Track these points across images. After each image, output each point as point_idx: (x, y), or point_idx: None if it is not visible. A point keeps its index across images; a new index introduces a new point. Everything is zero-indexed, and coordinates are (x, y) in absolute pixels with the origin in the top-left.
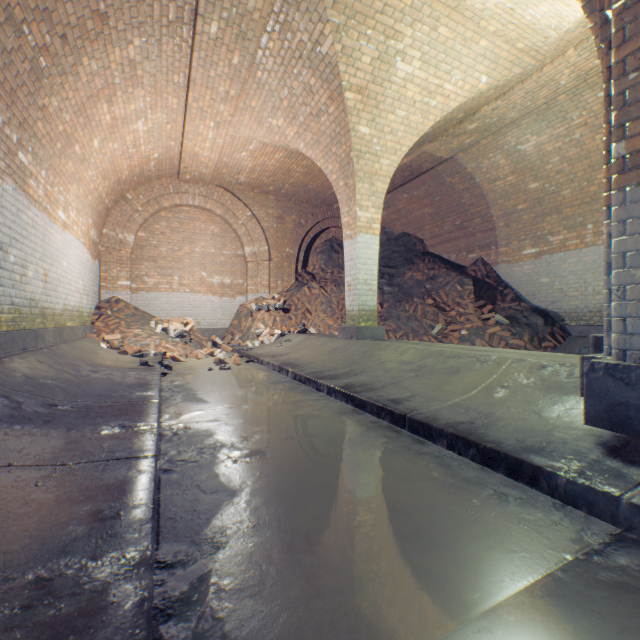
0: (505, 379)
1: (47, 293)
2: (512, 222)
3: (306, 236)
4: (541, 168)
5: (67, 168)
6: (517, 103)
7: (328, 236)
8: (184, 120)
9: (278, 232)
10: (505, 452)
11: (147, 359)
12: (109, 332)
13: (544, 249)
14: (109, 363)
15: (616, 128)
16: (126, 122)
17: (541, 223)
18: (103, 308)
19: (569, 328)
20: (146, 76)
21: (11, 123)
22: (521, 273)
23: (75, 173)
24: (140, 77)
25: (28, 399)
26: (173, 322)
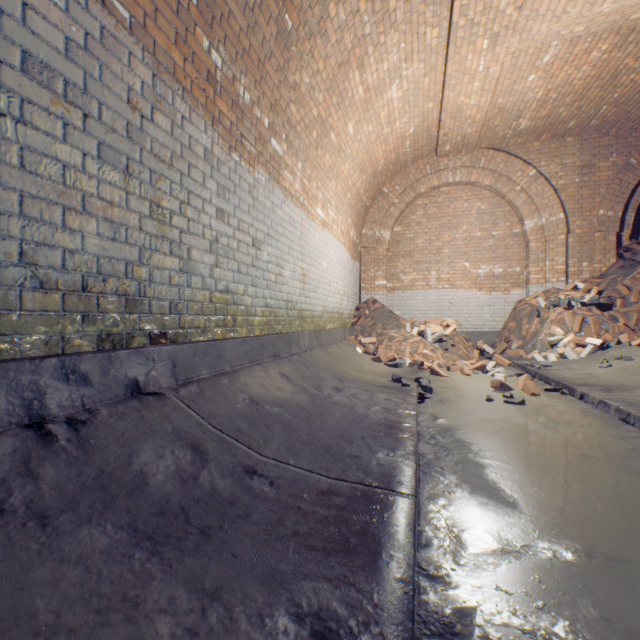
0: None
1: (305, 294)
2: None
3: (639, 184)
4: None
5: (323, 161)
6: None
7: None
8: (444, 61)
9: (581, 189)
10: None
11: (400, 371)
12: (365, 334)
13: None
14: (358, 375)
15: None
16: (378, 92)
17: None
18: (361, 309)
19: None
20: (398, 7)
21: (260, 104)
22: None
23: (332, 167)
24: (391, 12)
25: (222, 452)
26: (429, 324)
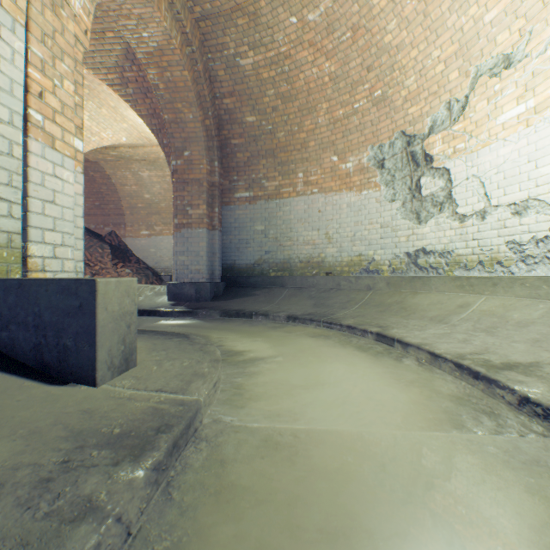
0: (143, 294)
1: None
2: (136, 213)
3: None
4: (152, 188)
5: None
6: (141, 154)
7: None
8: None
9: None
10: (147, 309)
11: None
12: None
13: (153, 233)
14: None
15: (176, 215)
16: None
17: (152, 218)
18: None
19: (165, 277)
20: None
21: None
22: (141, 245)
23: None
24: None
25: None
26: None
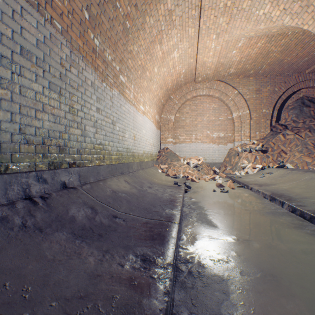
0: None
1: (135, 145)
2: None
3: (278, 99)
4: None
5: (143, 84)
6: None
7: (298, 96)
8: (197, 42)
9: (256, 100)
10: None
11: (178, 180)
12: (163, 164)
13: None
14: (159, 181)
15: None
16: (168, 54)
17: None
18: (161, 152)
19: None
20: (177, 19)
21: (115, 60)
22: None
23: (147, 87)
24: (174, 21)
25: (103, 210)
26: (192, 159)
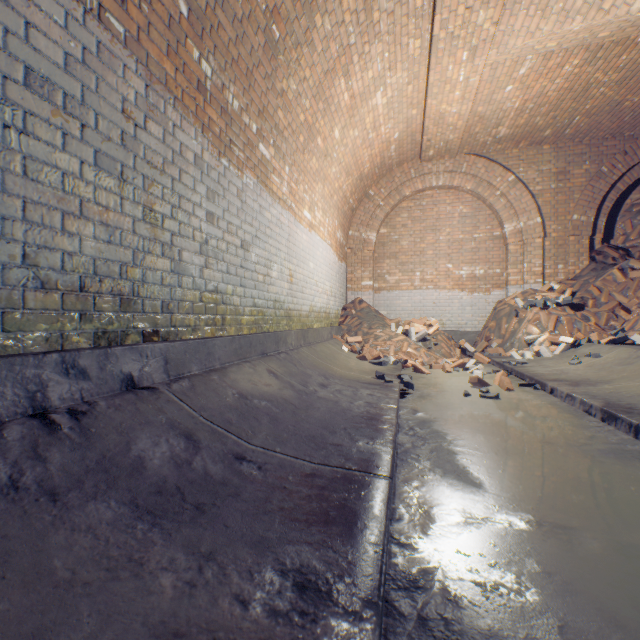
0: None
1: (292, 294)
2: None
3: (609, 191)
4: None
5: (310, 165)
6: None
7: None
8: (427, 70)
9: (557, 194)
10: None
11: (384, 368)
12: (351, 333)
13: None
14: (343, 372)
15: None
16: (364, 98)
17: None
18: (348, 309)
19: None
20: (382, 19)
21: (249, 110)
22: None
23: (318, 171)
24: (375, 24)
25: (213, 441)
26: (414, 323)
